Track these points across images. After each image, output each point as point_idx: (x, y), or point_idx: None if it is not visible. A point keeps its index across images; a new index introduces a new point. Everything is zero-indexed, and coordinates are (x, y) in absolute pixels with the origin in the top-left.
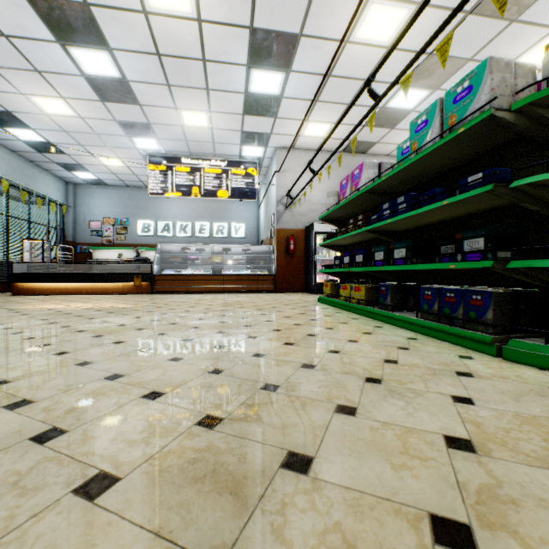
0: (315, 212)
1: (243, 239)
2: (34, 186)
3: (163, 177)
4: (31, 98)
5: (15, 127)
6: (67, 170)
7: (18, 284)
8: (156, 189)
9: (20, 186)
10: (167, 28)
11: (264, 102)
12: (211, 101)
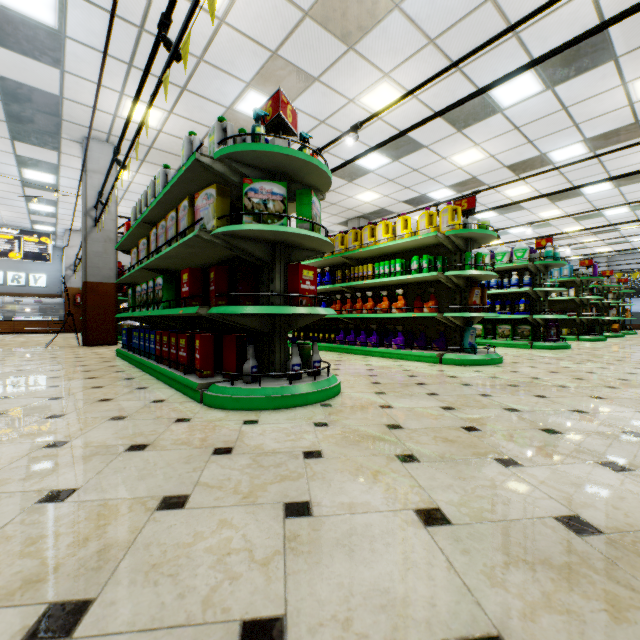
0: None
1: (44, 288)
2: None
3: None
4: None
5: None
6: None
7: None
8: None
9: None
10: None
11: (45, 213)
12: None
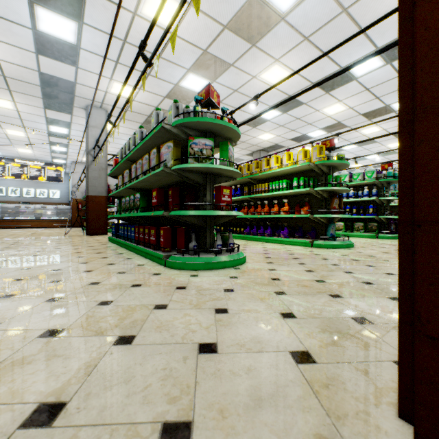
0: None
1: (58, 199)
2: None
3: (3, 168)
4: None
5: None
6: None
7: None
8: None
9: None
10: (15, 136)
11: (60, 152)
12: (34, 148)
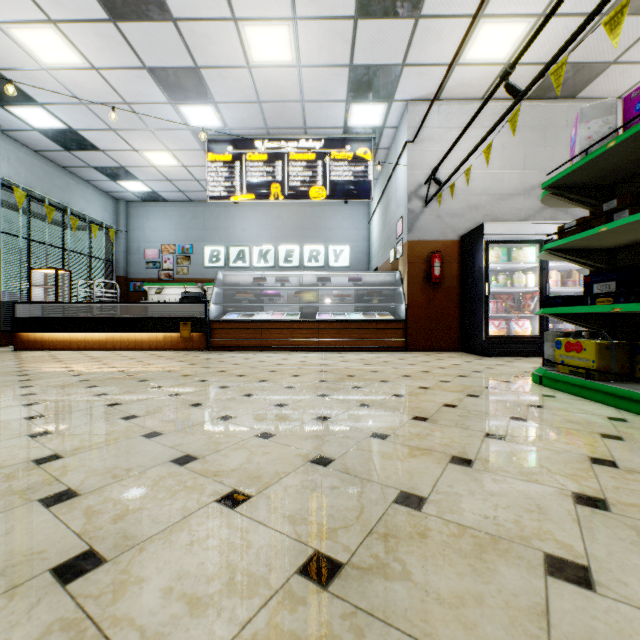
0: (477, 209)
1: (345, 269)
2: (69, 202)
3: (228, 172)
4: (9, 31)
5: (18, 103)
6: (111, 179)
7: (22, 334)
8: (218, 190)
9: (45, 199)
10: None
11: None
12: None
